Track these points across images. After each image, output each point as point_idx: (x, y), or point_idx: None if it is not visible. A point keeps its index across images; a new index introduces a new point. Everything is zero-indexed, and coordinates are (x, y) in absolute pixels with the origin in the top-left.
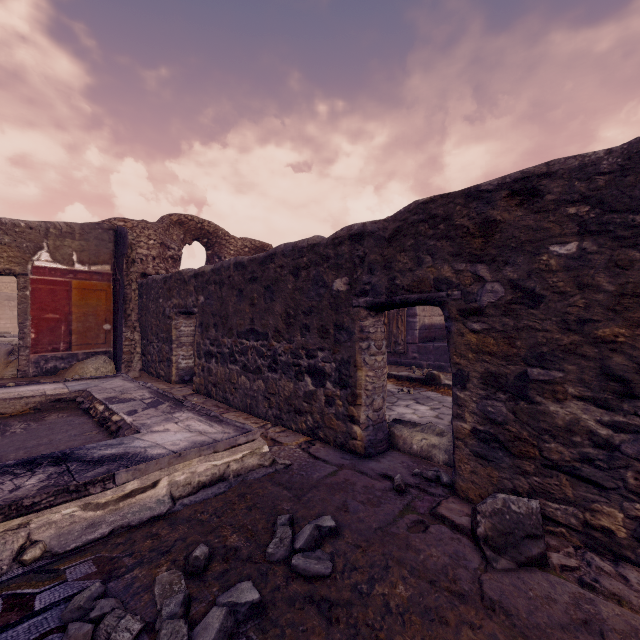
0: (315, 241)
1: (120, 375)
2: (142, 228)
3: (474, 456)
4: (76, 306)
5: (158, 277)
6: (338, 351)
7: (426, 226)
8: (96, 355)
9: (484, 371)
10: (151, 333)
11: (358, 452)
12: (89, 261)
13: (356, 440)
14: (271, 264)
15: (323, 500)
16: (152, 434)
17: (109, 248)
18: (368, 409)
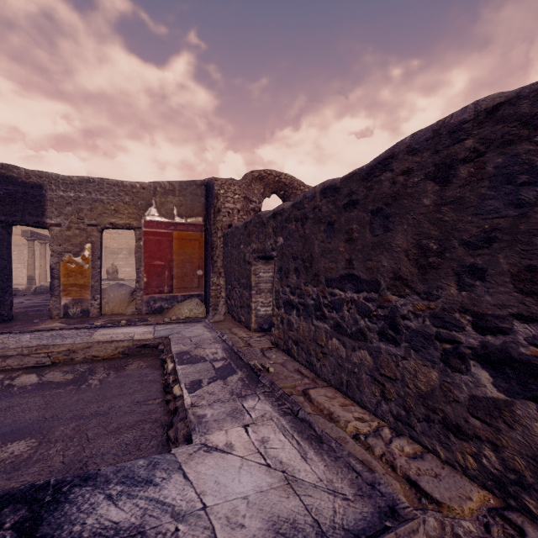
0: (499, 98)
1: (203, 320)
2: (229, 185)
3: None
4: (176, 254)
5: (239, 224)
6: None
7: None
8: (191, 297)
9: None
10: (234, 279)
11: None
12: (186, 214)
13: None
14: (384, 174)
15: None
16: (204, 457)
17: (201, 202)
18: None
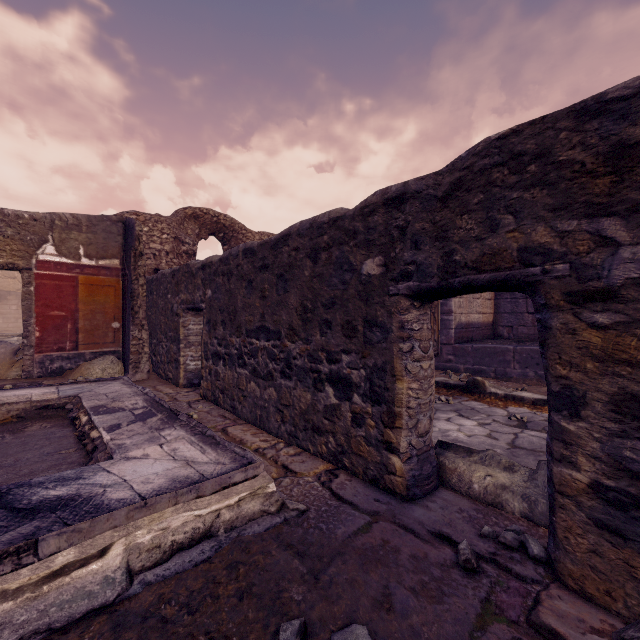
0: (338, 213)
1: (121, 378)
2: (155, 222)
3: (596, 526)
4: (83, 303)
5: (167, 271)
6: (369, 354)
7: (504, 171)
8: (104, 355)
9: (617, 391)
10: (160, 332)
11: (397, 492)
12: (97, 255)
13: (394, 475)
14: (284, 247)
15: (352, 583)
16: (124, 462)
17: (118, 241)
18: (411, 434)
